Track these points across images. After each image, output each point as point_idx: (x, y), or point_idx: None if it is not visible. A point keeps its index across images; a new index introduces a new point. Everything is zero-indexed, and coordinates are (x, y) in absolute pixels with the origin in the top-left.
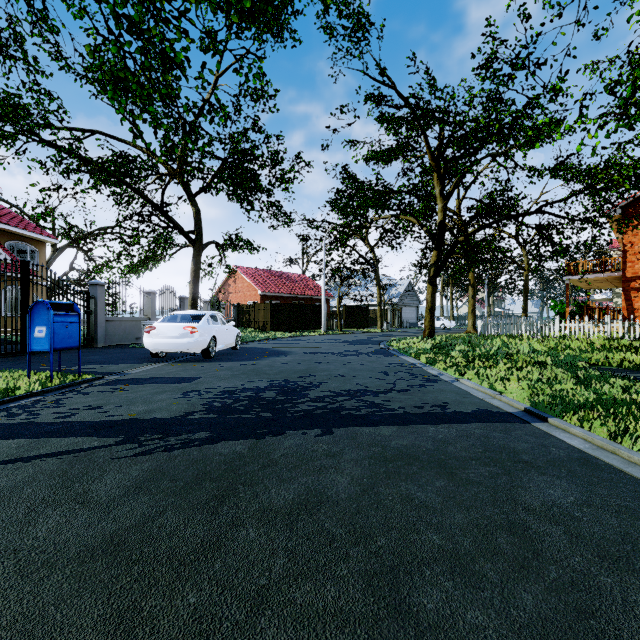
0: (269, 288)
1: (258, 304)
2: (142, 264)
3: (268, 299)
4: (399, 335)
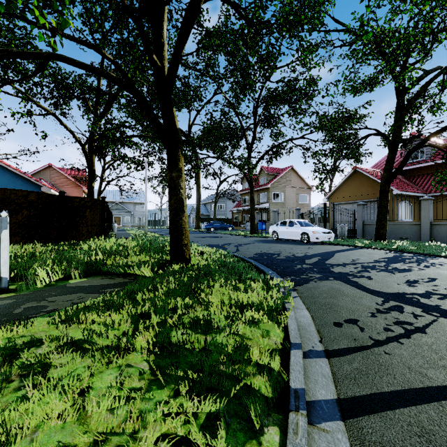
0: None
1: None
2: None
3: None
4: None
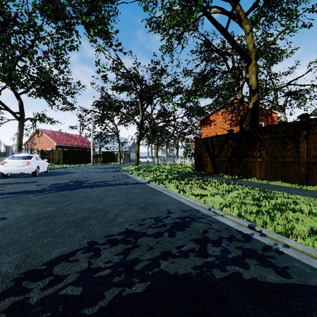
0: (61, 142)
1: (55, 150)
2: None
3: (60, 147)
4: (127, 165)
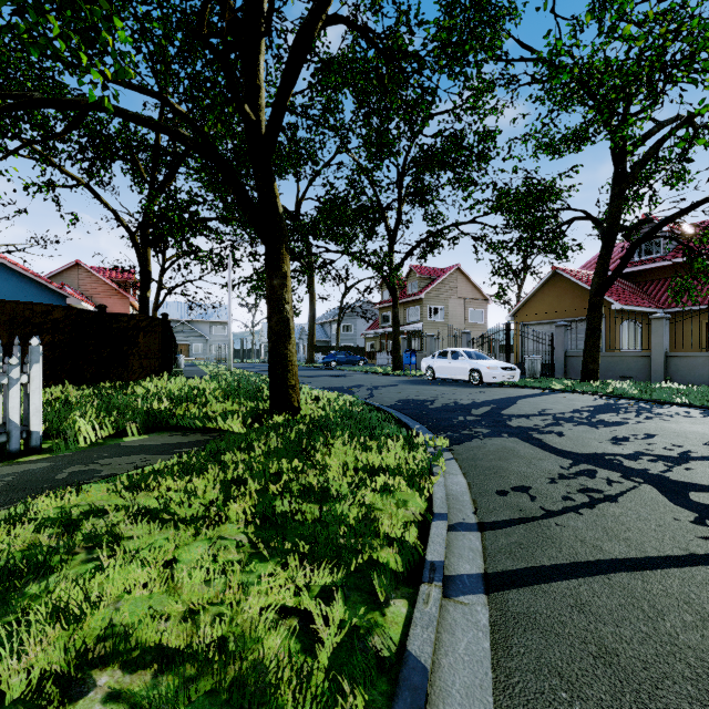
0: None
1: None
2: None
3: None
4: None
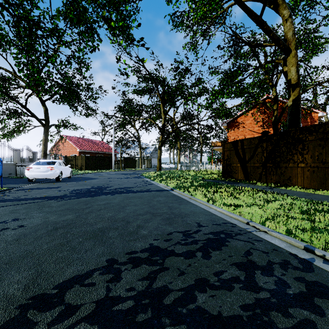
0: (83, 148)
1: (78, 156)
2: (10, 134)
3: (83, 153)
4: (148, 171)
